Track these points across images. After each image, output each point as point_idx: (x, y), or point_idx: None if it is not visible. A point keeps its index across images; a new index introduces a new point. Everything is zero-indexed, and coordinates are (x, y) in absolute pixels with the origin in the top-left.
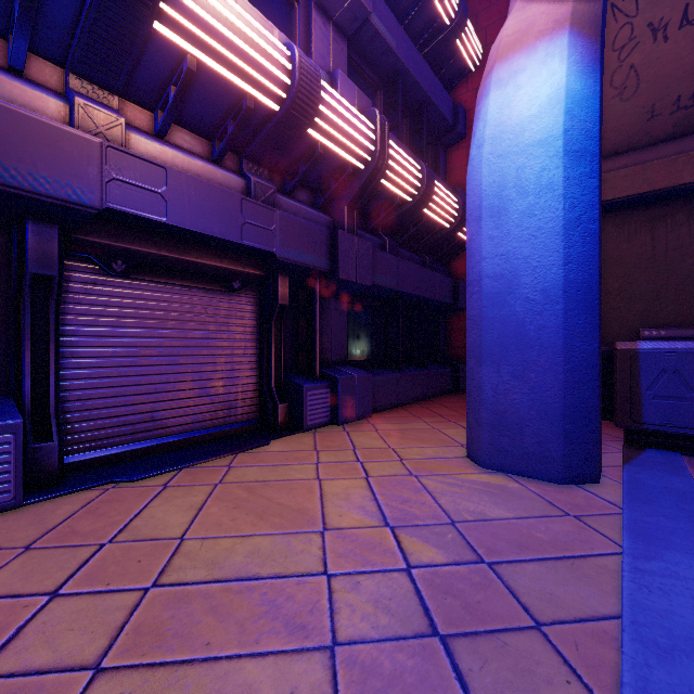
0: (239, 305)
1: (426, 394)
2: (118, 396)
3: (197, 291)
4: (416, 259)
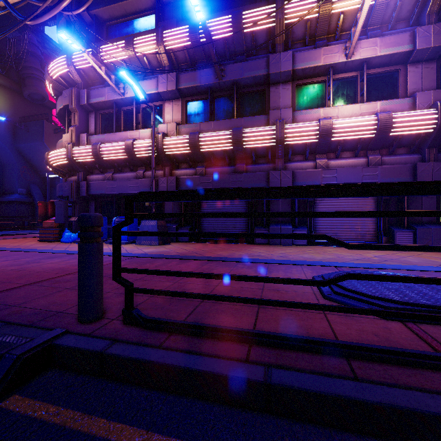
0: (367, 201)
1: None
2: (327, 228)
3: (350, 198)
4: None
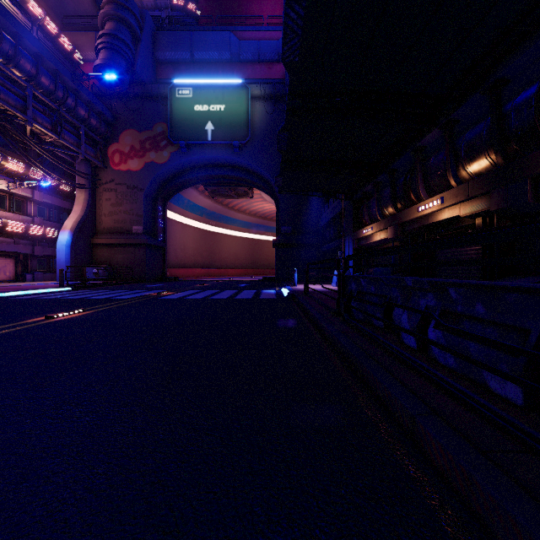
0: (12, 260)
1: None
2: None
3: (4, 258)
4: None
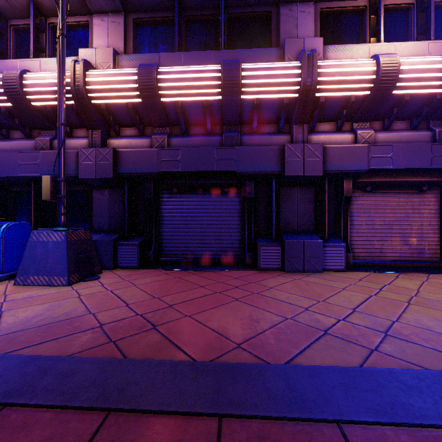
0: (425, 198)
1: None
2: (367, 240)
3: (401, 194)
4: None
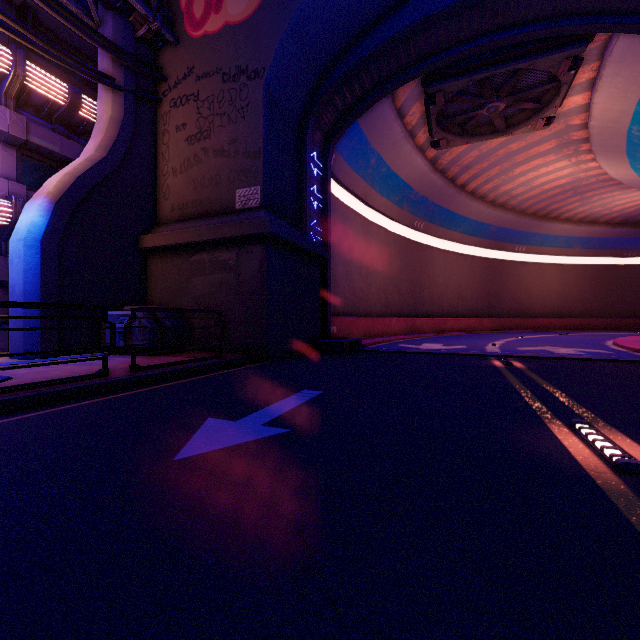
0: None
1: None
2: None
3: None
4: None
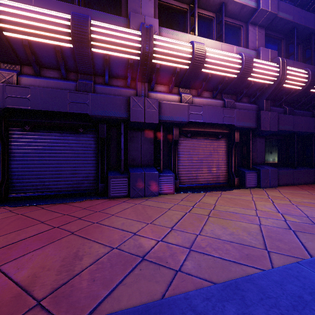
0: (220, 143)
1: (313, 181)
2: (188, 171)
3: (208, 139)
4: (307, 113)
